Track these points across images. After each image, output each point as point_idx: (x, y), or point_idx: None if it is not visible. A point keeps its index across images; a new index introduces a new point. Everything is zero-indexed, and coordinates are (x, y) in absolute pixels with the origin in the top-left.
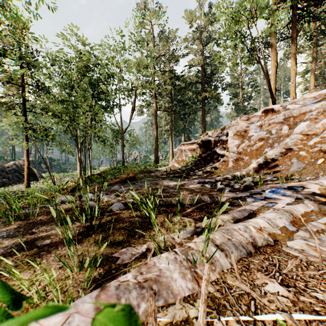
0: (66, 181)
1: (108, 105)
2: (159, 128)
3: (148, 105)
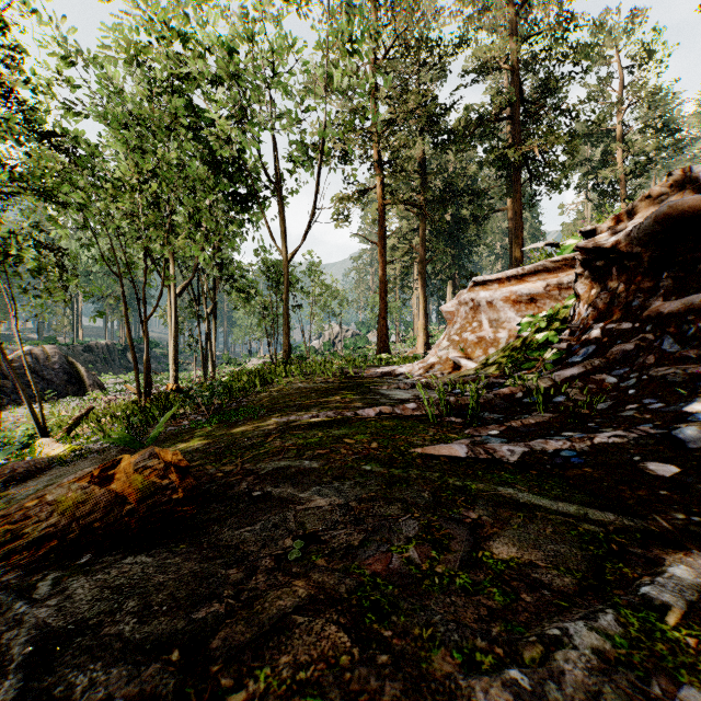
0: (81, 412)
1: (250, 191)
2: (390, 265)
3: (360, 195)
